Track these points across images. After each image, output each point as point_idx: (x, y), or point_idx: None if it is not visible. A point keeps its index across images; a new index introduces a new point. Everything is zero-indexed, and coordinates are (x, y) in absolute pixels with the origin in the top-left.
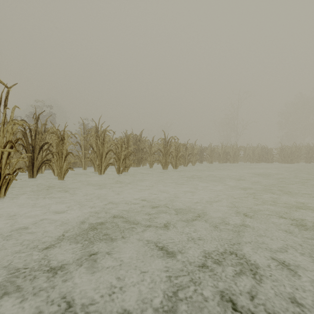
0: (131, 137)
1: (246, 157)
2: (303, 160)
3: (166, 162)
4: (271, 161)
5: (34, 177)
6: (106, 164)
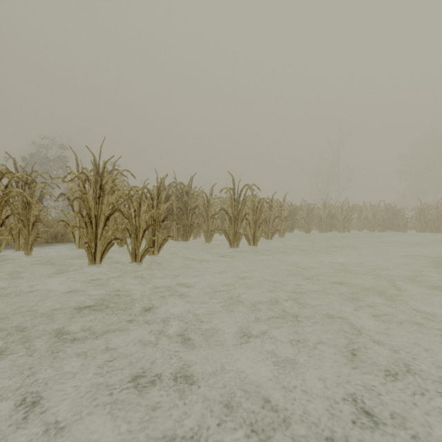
0: (173, 188)
1: (362, 222)
2: None
3: (235, 233)
4: (403, 229)
5: None
6: (106, 241)
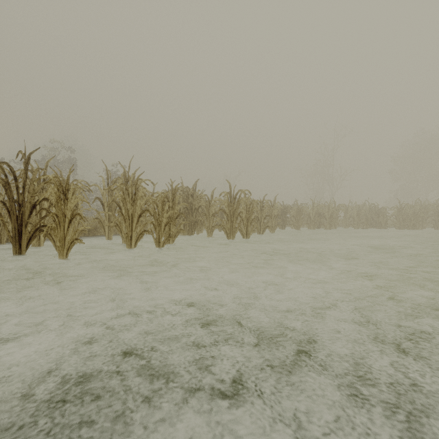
0: (180, 191)
1: (348, 220)
2: (430, 224)
3: (231, 228)
4: (384, 226)
5: (22, 253)
6: (138, 232)
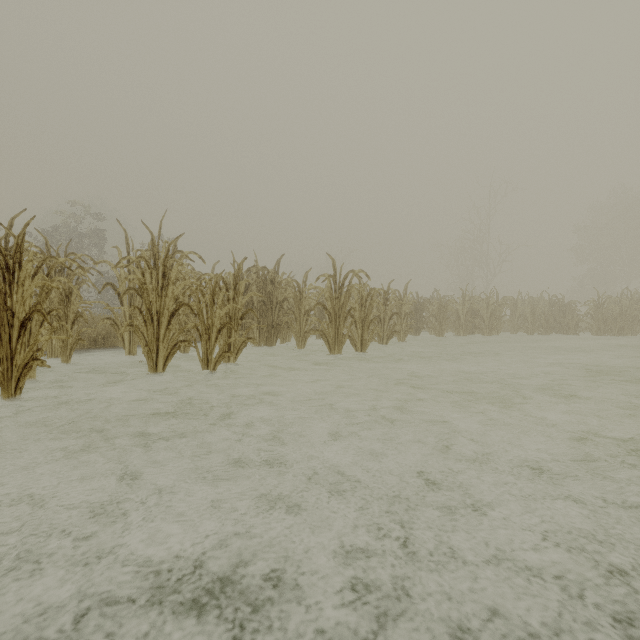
0: (253, 274)
1: (517, 321)
2: None
3: (337, 334)
4: (574, 331)
5: None
6: (170, 344)
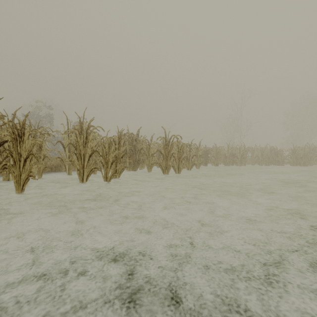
0: (127, 136)
1: (254, 159)
2: (315, 162)
3: (166, 165)
4: (282, 163)
5: None
6: (89, 169)
